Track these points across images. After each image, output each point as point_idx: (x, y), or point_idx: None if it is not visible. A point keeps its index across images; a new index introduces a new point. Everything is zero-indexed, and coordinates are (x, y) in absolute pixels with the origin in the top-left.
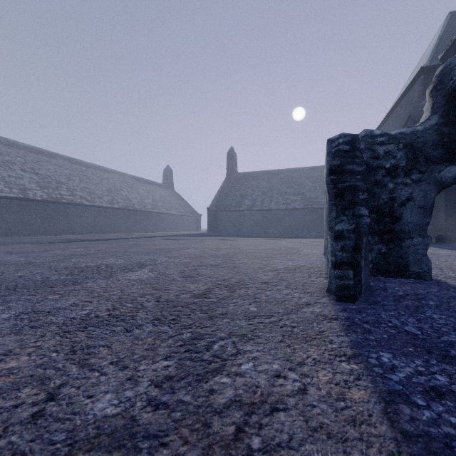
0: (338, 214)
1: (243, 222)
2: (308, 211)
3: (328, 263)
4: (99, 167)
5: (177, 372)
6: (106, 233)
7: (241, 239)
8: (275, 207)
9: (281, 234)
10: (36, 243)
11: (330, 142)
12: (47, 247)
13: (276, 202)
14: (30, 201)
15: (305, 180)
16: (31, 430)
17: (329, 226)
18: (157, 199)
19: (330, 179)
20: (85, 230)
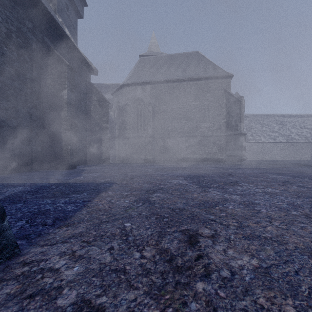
0: None
1: None
2: None
3: None
4: None
5: (148, 198)
6: None
7: None
8: None
9: None
10: None
11: None
12: None
13: None
14: None
15: None
16: (165, 192)
17: None
18: None
19: None
20: None
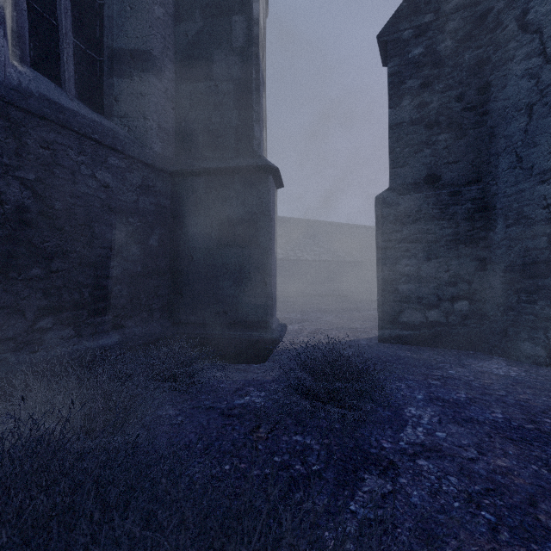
0: None
1: None
2: None
3: None
4: None
5: None
6: None
7: None
8: None
9: None
10: None
11: None
12: None
13: None
14: (356, 263)
15: None
16: None
17: None
18: None
19: None
20: None
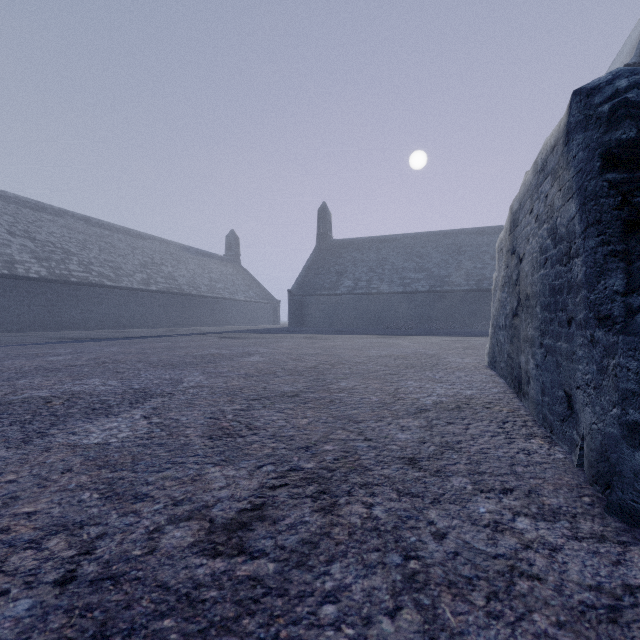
0: (636, 279)
1: (340, 312)
2: (437, 295)
3: (554, 405)
4: (130, 231)
5: None
6: (138, 327)
7: (338, 338)
8: (388, 290)
9: (398, 328)
10: (10, 344)
11: (587, 95)
12: (14, 352)
13: (390, 282)
14: (19, 280)
15: (431, 250)
16: None
17: (597, 317)
18: (216, 279)
19: (607, 182)
20: (107, 323)
